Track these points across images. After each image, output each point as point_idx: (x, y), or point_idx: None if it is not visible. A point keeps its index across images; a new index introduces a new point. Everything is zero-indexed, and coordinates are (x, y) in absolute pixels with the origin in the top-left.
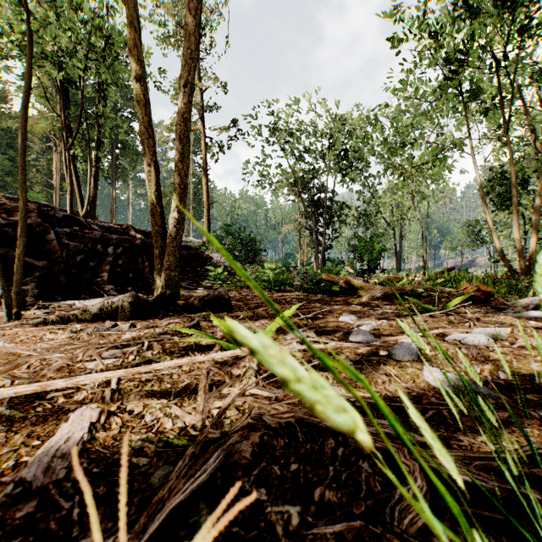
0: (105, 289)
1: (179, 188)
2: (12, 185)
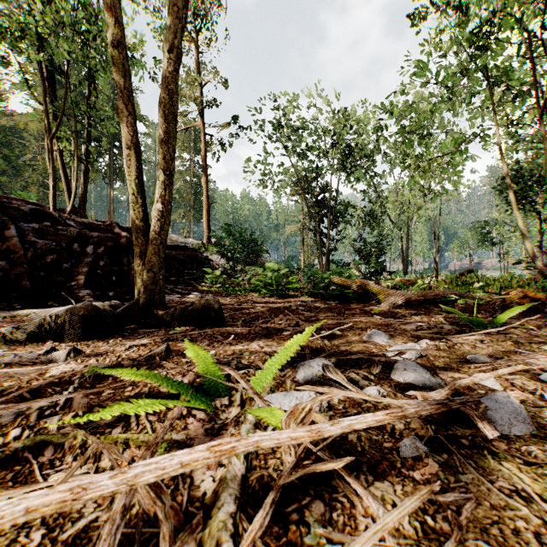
0: (79, 294)
1: (164, 174)
2: (7, 185)
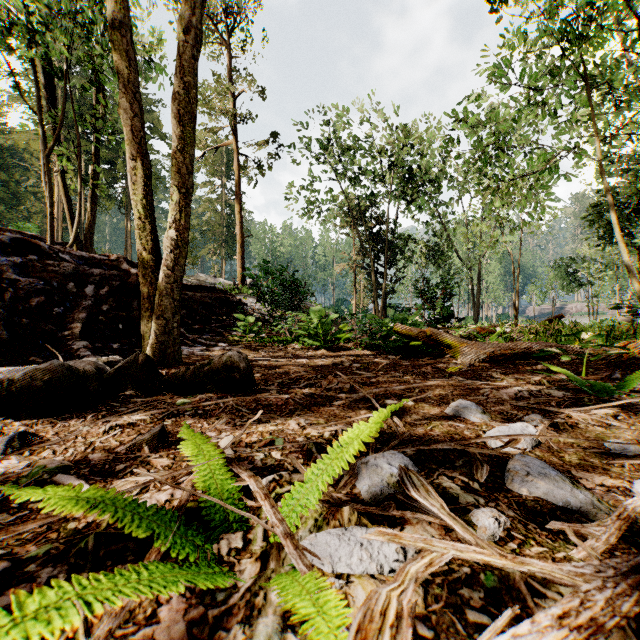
0: (73, 347)
1: (179, 192)
2: (5, 215)
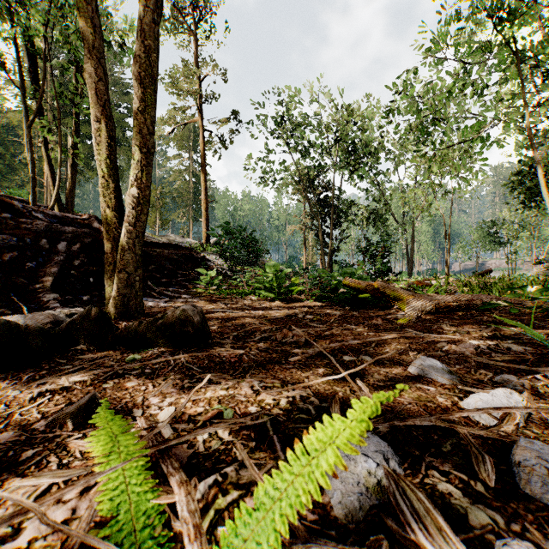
0: (43, 299)
1: (140, 152)
2: (1, 183)
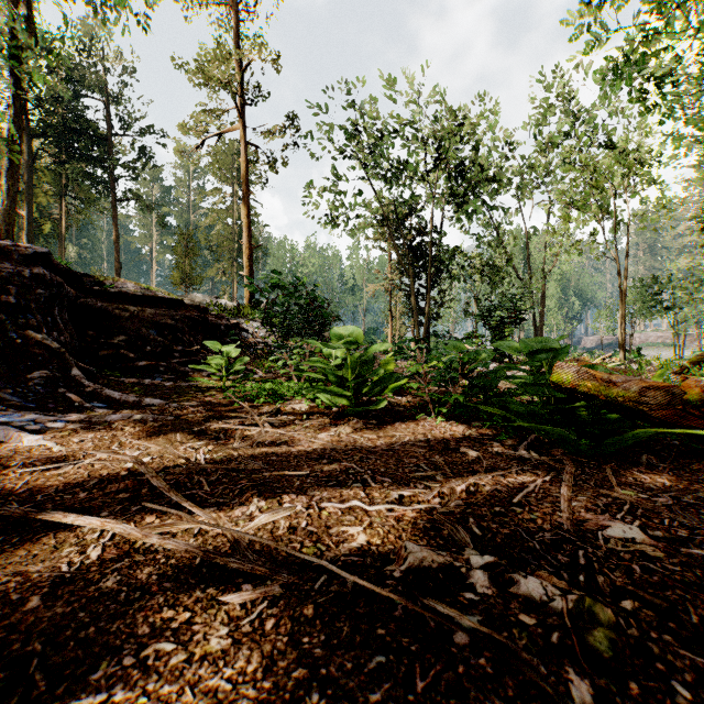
0: None
1: None
2: None
